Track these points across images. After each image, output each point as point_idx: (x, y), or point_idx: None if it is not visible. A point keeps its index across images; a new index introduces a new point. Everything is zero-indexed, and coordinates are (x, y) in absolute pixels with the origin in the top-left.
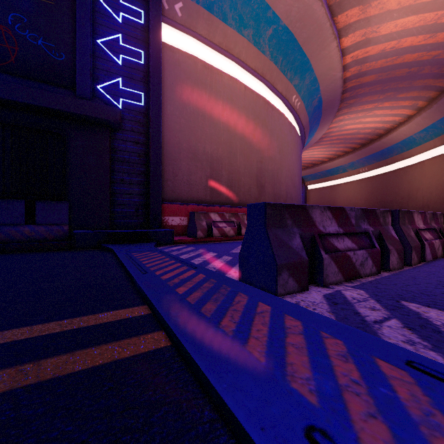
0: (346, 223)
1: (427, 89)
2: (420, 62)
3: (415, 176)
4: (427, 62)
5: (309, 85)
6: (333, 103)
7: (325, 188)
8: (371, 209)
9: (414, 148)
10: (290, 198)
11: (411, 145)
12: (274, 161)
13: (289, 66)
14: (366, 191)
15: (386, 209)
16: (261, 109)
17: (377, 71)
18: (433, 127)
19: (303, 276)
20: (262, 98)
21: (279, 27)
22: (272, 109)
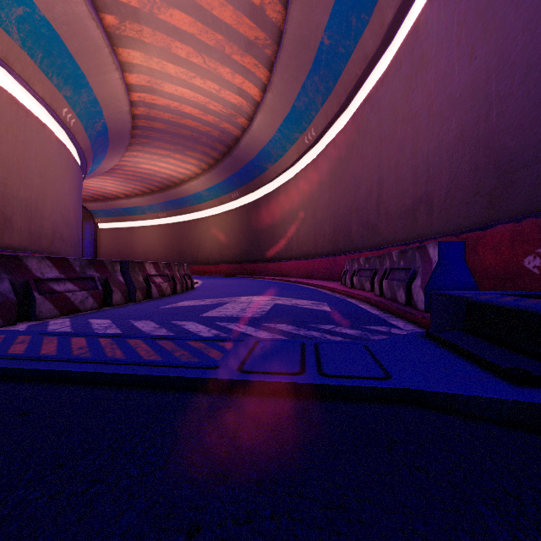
0: (70, 271)
1: (207, 156)
2: (199, 130)
3: (204, 229)
4: (204, 133)
5: (88, 104)
6: (122, 135)
7: (122, 229)
8: (99, 260)
9: (202, 204)
10: (60, 238)
11: (200, 200)
12: (30, 187)
13: (56, 70)
14: (165, 238)
15: (115, 260)
16: (4, 108)
17: (165, 122)
18: (213, 189)
19: (11, 313)
20: (7, 93)
21: (36, 15)
22: (28, 114)
